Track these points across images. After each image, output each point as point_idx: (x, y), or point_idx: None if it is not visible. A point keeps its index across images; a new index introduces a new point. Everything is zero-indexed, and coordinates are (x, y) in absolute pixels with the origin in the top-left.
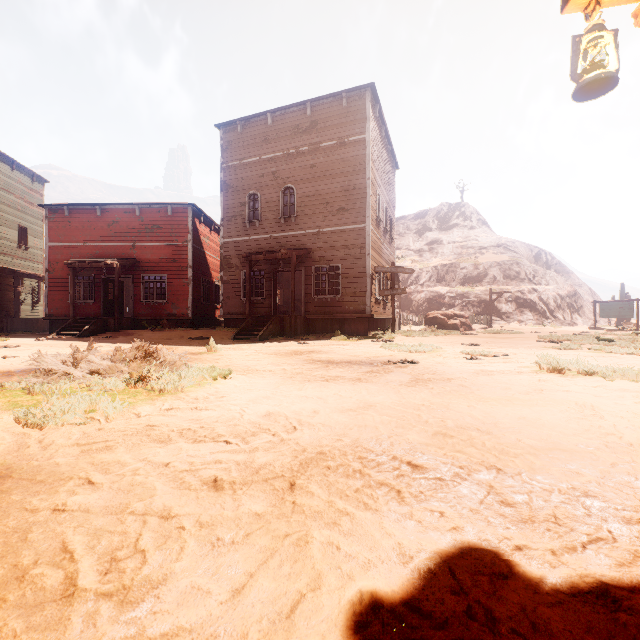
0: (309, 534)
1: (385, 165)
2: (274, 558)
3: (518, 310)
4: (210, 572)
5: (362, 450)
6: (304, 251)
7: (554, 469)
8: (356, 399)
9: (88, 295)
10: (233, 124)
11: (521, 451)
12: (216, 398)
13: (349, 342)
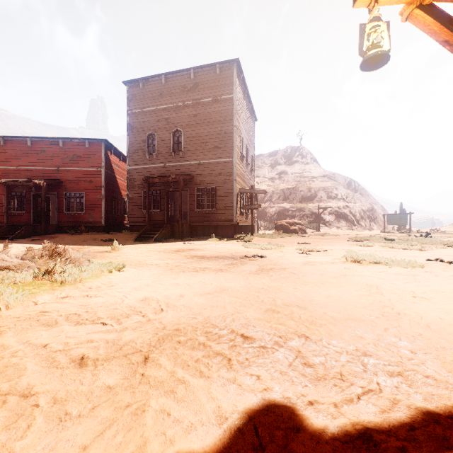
0: (147, 403)
1: (247, 117)
2: (111, 428)
3: (336, 220)
4: (49, 448)
5: (210, 326)
6: (189, 176)
7: (346, 335)
8: (215, 285)
9: (20, 207)
10: (136, 82)
11: (325, 322)
12: (107, 287)
13: (220, 242)
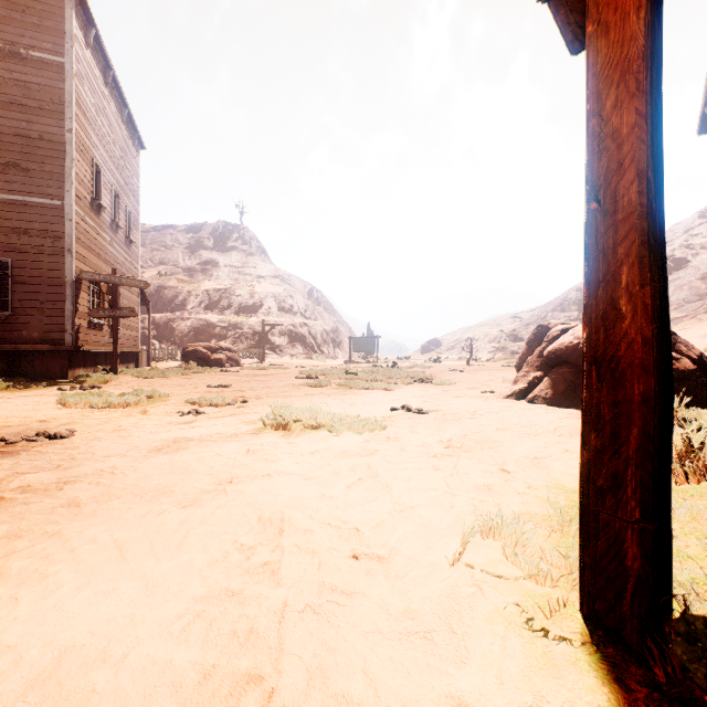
0: None
1: (116, 131)
2: None
3: (291, 344)
4: None
5: None
6: None
7: None
8: None
9: None
10: None
11: None
12: None
13: (4, 394)
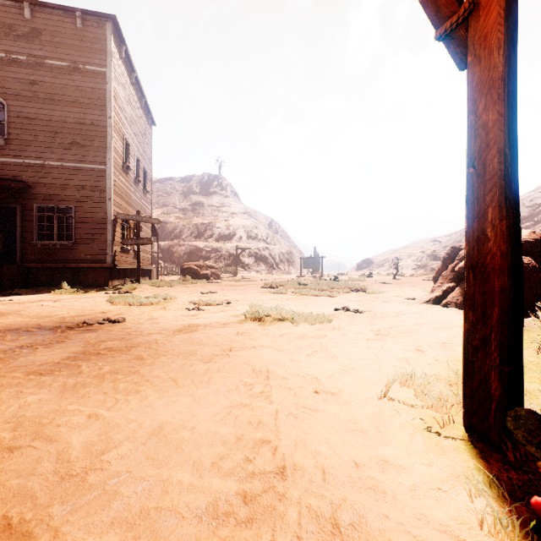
0: None
1: (137, 114)
2: None
3: (256, 263)
4: None
5: None
6: (17, 184)
7: None
8: None
9: None
10: None
11: None
12: None
13: (73, 296)
